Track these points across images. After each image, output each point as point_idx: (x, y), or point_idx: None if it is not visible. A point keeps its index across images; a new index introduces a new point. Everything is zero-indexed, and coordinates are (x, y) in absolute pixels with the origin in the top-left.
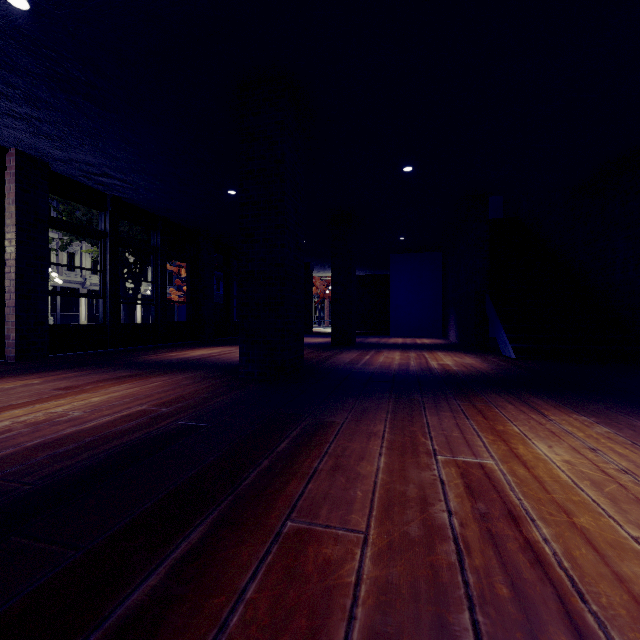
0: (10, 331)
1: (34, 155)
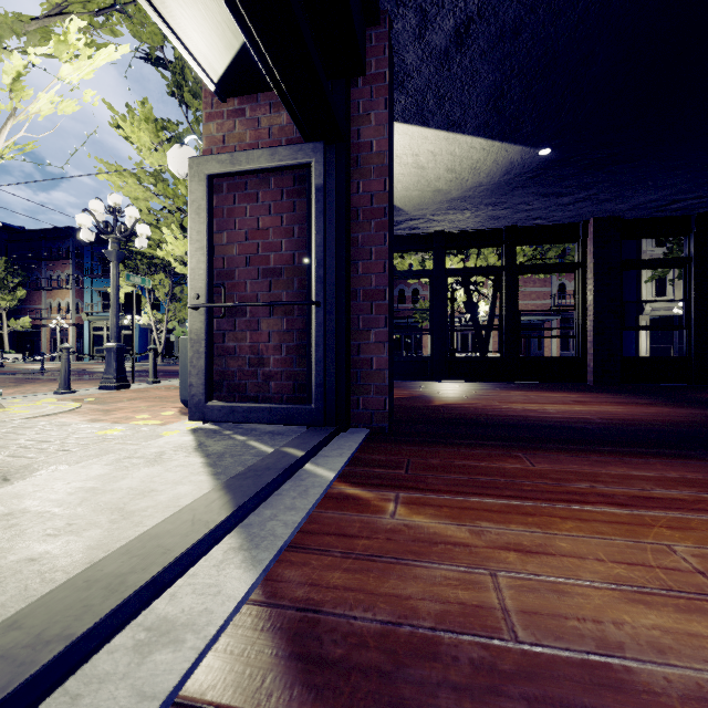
0: (590, 361)
1: (607, 216)
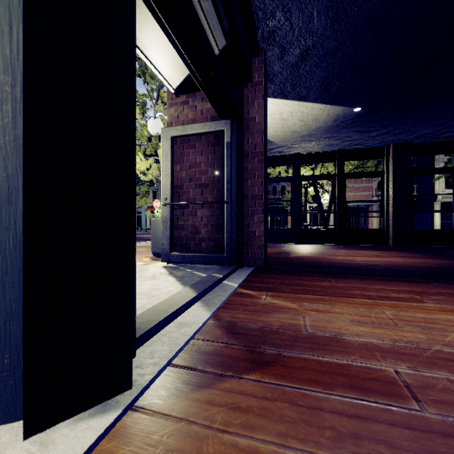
0: (391, 232)
1: (401, 142)
